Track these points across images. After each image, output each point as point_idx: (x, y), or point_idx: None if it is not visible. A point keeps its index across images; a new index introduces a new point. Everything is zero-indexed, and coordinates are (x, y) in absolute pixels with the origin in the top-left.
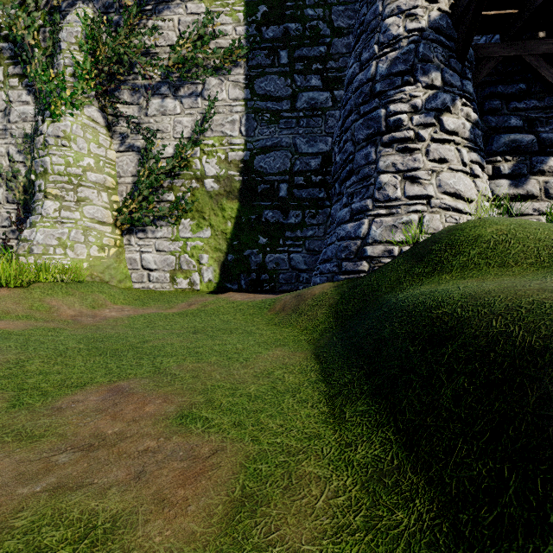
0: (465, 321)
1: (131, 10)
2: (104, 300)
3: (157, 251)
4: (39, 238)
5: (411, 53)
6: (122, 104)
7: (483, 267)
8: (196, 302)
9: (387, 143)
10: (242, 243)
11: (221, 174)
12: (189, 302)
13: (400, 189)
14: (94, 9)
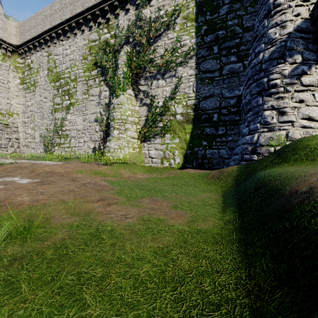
0: (270, 182)
1: (145, 45)
2: (136, 171)
3: (155, 149)
4: (112, 145)
5: (282, 47)
6: (141, 86)
7: (304, 160)
8: (173, 173)
9: (268, 94)
10: (194, 144)
11: (184, 112)
12: (170, 173)
13: (275, 118)
14: (130, 47)
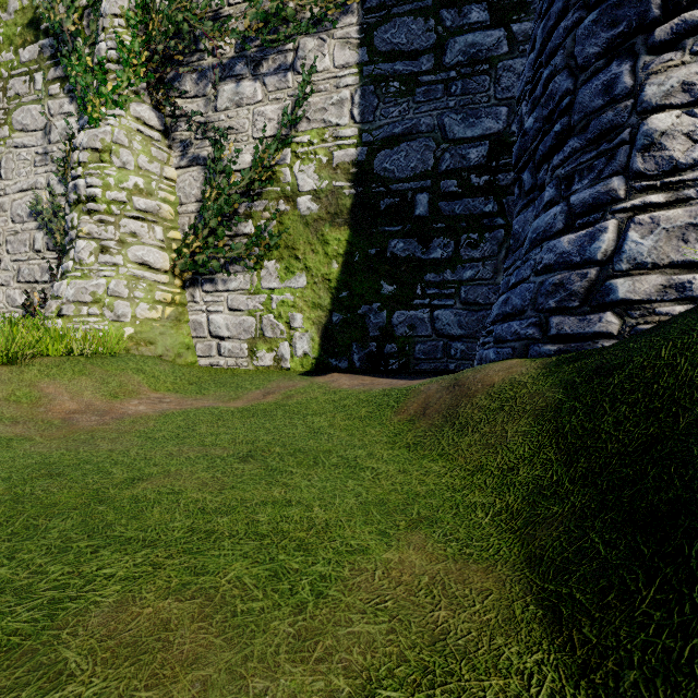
0: None
1: None
2: (138, 384)
3: (230, 311)
4: (69, 293)
5: None
6: (183, 99)
7: None
8: (277, 390)
9: (666, 41)
10: (354, 294)
11: (322, 186)
12: (267, 390)
13: None
14: None
